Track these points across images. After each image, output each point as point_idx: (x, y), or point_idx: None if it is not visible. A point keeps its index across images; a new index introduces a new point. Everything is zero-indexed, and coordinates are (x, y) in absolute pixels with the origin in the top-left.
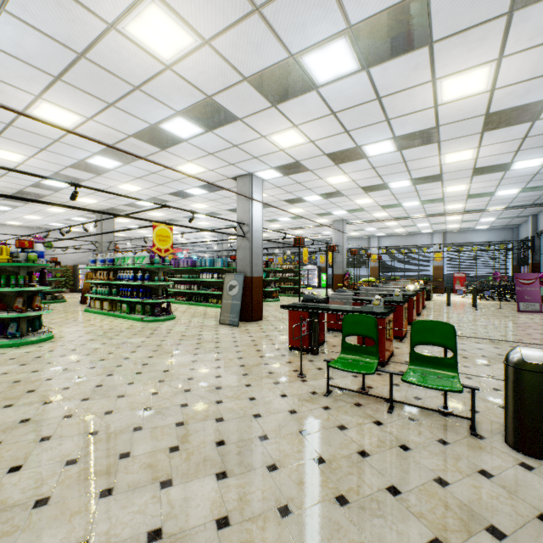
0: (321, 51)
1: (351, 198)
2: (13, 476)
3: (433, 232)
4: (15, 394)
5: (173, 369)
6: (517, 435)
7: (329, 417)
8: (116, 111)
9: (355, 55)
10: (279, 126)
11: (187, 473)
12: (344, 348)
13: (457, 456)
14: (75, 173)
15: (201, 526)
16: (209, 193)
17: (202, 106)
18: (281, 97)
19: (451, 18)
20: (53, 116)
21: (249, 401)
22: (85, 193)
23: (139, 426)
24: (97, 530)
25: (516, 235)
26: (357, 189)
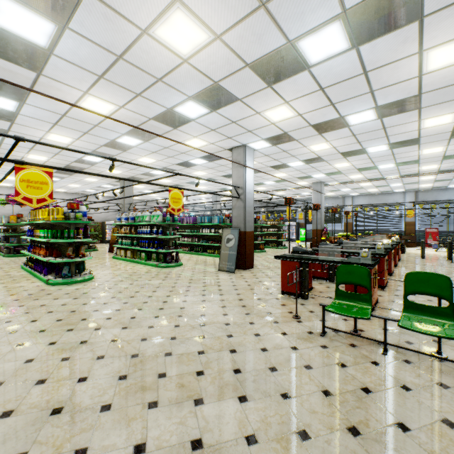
0: (315, 35)
1: (330, 162)
2: (82, 385)
3: (405, 191)
4: (73, 321)
5: (188, 307)
6: None
7: (328, 354)
8: (142, 100)
9: (347, 36)
10: (272, 103)
11: (214, 394)
12: (337, 294)
13: None
14: (107, 150)
15: (233, 441)
16: (208, 162)
17: (209, 91)
18: (276, 78)
19: None
20: (95, 107)
21: (255, 337)
22: None
23: (169, 352)
24: (150, 435)
25: None
26: (337, 155)
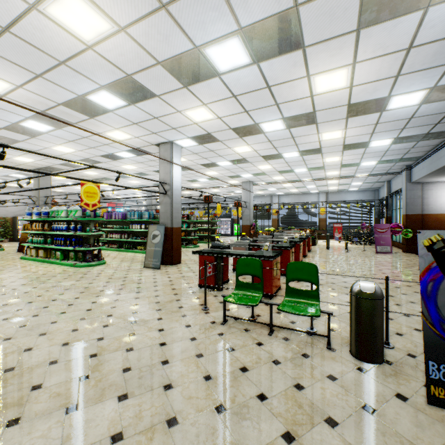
0: (219, 45)
1: (255, 164)
2: None
3: (319, 192)
4: None
5: (96, 308)
6: (357, 347)
7: (222, 341)
8: (44, 82)
9: (247, 51)
10: (191, 104)
11: (93, 397)
12: (237, 285)
13: (314, 365)
14: (10, 134)
15: (97, 443)
16: (136, 156)
17: (123, 83)
18: (190, 80)
19: (317, 29)
20: None
21: (158, 332)
22: (21, 152)
23: (55, 360)
24: None
25: (377, 195)
26: (259, 157)
